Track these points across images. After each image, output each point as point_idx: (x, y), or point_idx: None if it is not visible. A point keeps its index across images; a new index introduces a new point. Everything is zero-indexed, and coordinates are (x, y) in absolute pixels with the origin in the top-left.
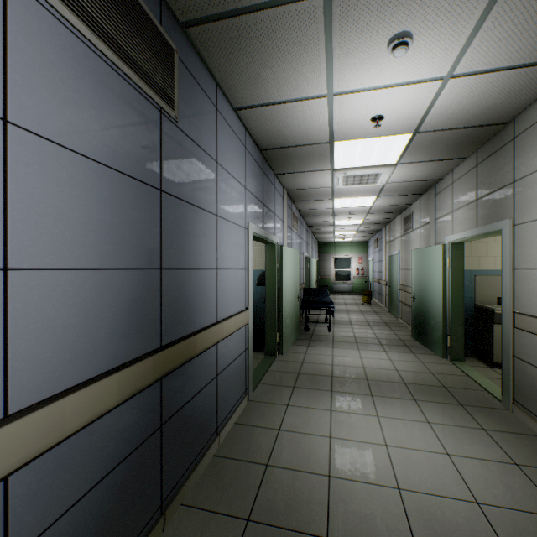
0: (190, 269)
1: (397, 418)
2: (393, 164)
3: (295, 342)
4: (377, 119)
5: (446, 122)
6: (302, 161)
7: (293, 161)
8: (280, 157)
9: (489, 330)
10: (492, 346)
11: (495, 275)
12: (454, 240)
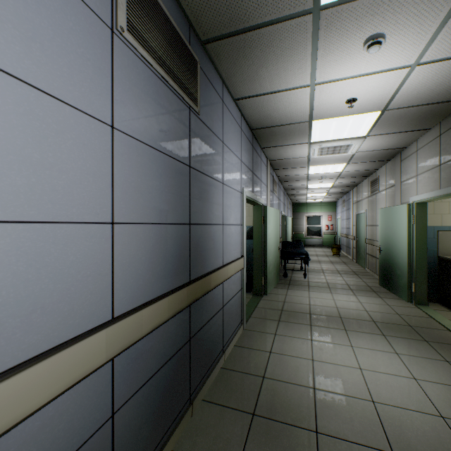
0: (206, 225)
1: (368, 348)
2: (362, 137)
3: (276, 286)
4: (351, 101)
5: (412, 101)
6: (284, 137)
7: (277, 137)
8: (267, 134)
9: None
10: None
11: None
12: (418, 200)
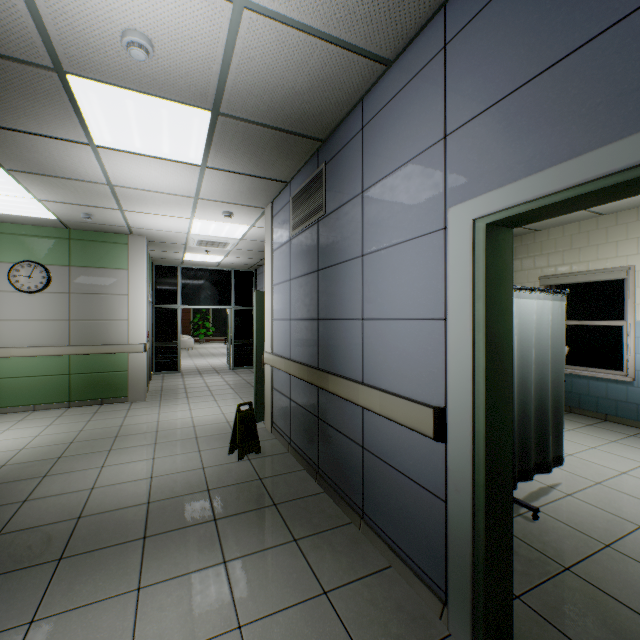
0: (334, 320)
1: None
2: None
3: None
4: None
5: None
6: None
7: None
8: None
9: None
10: None
11: None
12: None
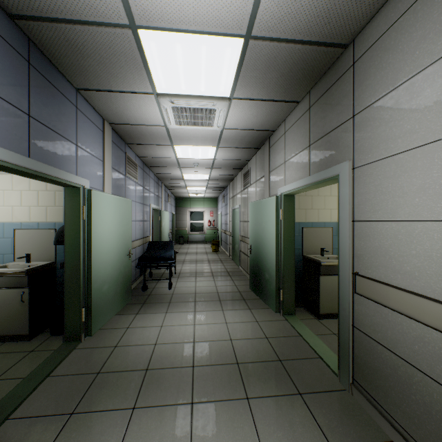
0: None
1: None
2: (227, 98)
3: (123, 310)
4: None
5: (285, 23)
6: (105, 66)
7: (90, 63)
8: (62, 47)
9: (316, 281)
10: (318, 297)
11: (319, 227)
12: (287, 191)
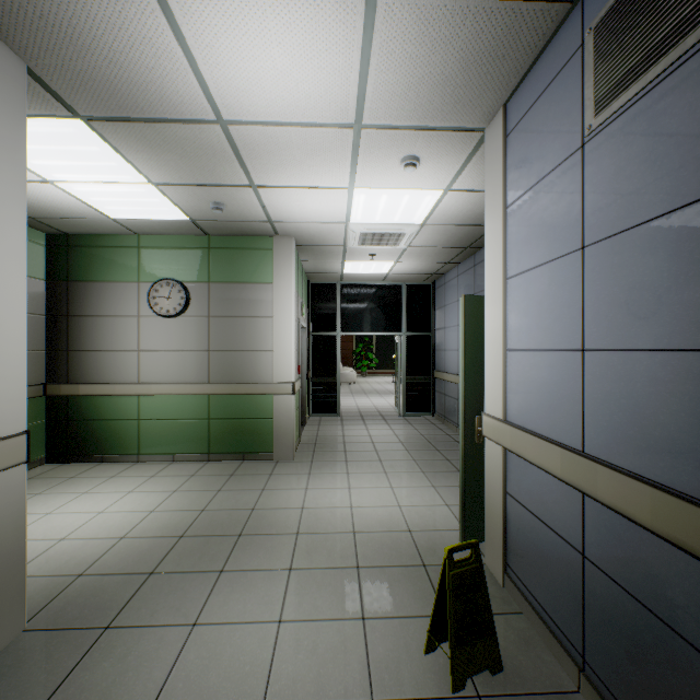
0: None
1: None
2: None
3: None
4: None
5: None
6: None
7: None
8: None
9: None
10: None
11: None
12: None
